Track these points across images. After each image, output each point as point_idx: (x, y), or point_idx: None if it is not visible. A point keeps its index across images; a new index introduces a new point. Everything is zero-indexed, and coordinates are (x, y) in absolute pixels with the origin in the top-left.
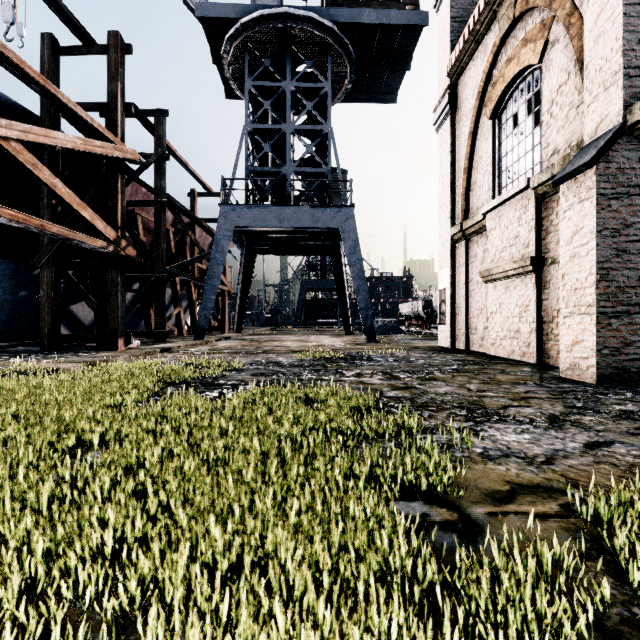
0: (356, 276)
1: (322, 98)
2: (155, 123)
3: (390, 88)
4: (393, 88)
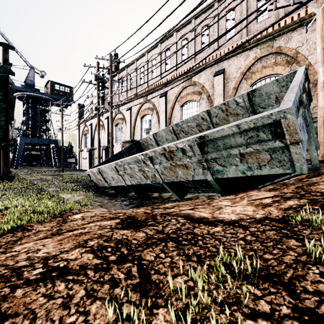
0: (59, 155)
1: (48, 111)
2: None
3: (66, 106)
4: (67, 106)
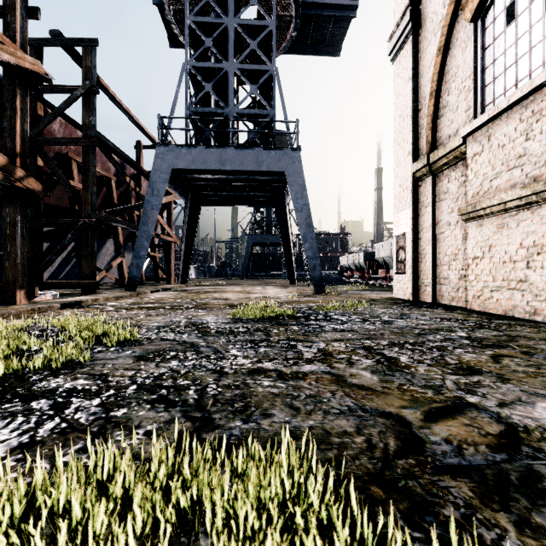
0: (303, 222)
1: (267, 40)
2: (83, 53)
3: (334, 40)
4: (337, 40)
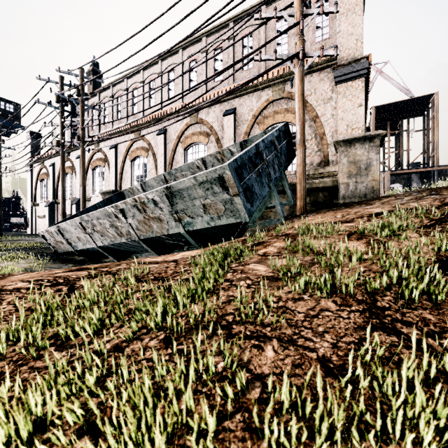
0: None
1: None
2: None
3: (7, 132)
4: (8, 133)
